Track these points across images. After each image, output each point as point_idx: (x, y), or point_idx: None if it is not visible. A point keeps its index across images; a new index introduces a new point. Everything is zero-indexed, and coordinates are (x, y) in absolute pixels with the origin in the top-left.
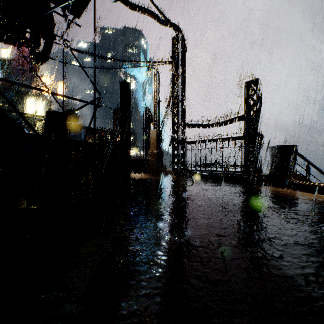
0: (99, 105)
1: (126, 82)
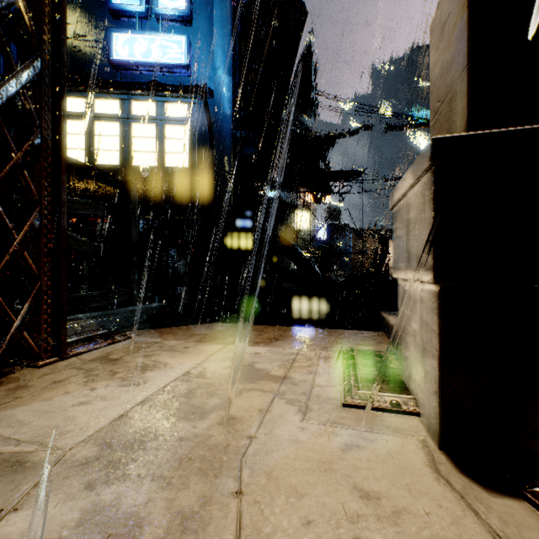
0: (366, 253)
1: (385, 238)
